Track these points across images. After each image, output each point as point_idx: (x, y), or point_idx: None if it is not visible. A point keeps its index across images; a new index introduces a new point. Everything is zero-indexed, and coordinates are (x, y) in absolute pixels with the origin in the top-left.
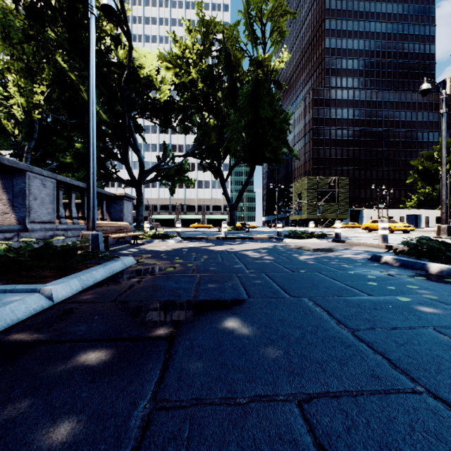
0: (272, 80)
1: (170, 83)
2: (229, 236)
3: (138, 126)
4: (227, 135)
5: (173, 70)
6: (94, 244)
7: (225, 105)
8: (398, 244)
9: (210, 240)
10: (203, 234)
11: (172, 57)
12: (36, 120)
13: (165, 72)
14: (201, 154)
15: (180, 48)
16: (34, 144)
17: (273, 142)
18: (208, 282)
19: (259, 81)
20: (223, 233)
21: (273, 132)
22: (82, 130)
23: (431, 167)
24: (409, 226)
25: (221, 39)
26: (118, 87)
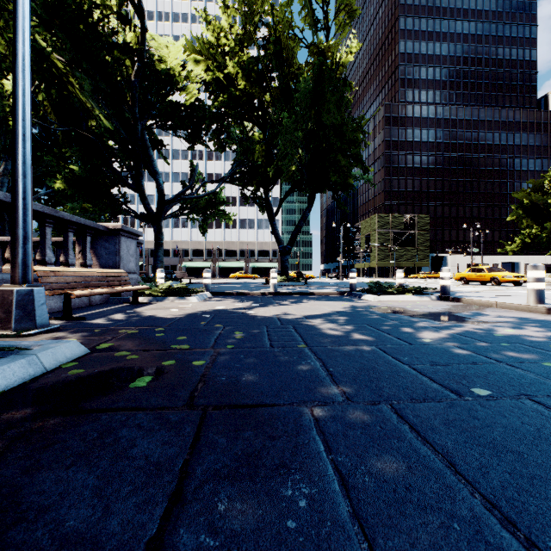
0: (338, 78)
1: (200, 80)
2: (280, 290)
3: (156, 140)
4: (278, 151)
5: (204, 63)
6: (21, 311)
7: (275, 112)
8: None
9: (253, 297)
10: (244, 287)
11: (201, 43)
12: None
13: (192, 66)
14: (243, 179)
15: (213, 31)
16: None
17: (341, 160)
18: (220, 478)
19: (323, 71)
20: (271, 286)
21: (342, 145)
22: (79, 145)
23: (540, 200)
24: (523, 276)
25: (269, 22)
26: (127, 85)
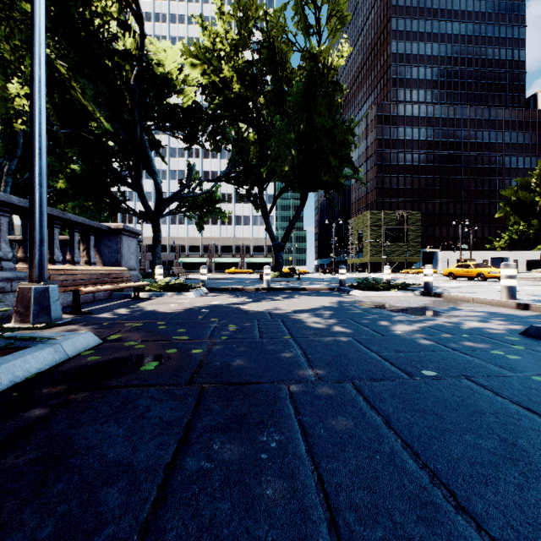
0: (330, 81)
1: (196, 83)
2: (273, 286)
3: (155, 141)
4: (272, 152)
5: (200, 67)
6: (38, 306)
7: (269, 114)
8: (535, 302)
9: (247, 292)
10: (239, 282)
11: (198, 48)
12: (20, 133)
13: (189, 69)
14: (238, 178)
15: (209, 37)
16: (18, 164)
17: (332, 161)
18: (215, 430)
19: (314, 76)
20: (265, 282)
21: (333, 146)
22: (80, 146)
23: (527, 197)
24: None
25: (263, 27)
26: (127, 88)
